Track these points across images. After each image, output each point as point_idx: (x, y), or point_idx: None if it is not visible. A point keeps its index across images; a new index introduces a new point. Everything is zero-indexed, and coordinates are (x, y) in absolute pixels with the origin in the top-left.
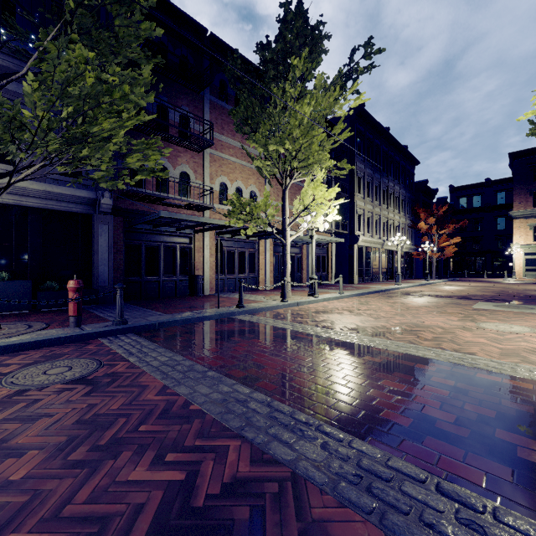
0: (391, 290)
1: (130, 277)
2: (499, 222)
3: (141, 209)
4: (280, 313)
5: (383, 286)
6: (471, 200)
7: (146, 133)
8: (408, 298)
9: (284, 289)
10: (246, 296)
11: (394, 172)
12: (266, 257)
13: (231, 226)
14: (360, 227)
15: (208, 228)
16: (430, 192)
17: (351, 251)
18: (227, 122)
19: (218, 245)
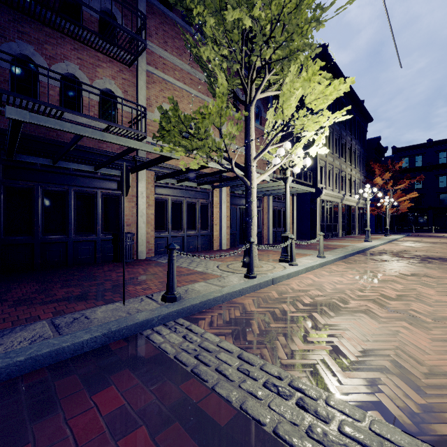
0: (369, 249)
1: (13, 237)
2: (441, 180)
3: (33, 134)
4: (249, 313)
5: (353, 243)
6: (413, 160)
7: (39, 19)
8: (416, 264)
9: (250, 257)
10: (193, 263)
11: (351, 126)
12: (222, 210)
13: (167, 157)
14: (321, 180)
15: (138, 165)
16: (380, 149)
17: (313, 205)
18: (171, 36)
19: (123, 176)
